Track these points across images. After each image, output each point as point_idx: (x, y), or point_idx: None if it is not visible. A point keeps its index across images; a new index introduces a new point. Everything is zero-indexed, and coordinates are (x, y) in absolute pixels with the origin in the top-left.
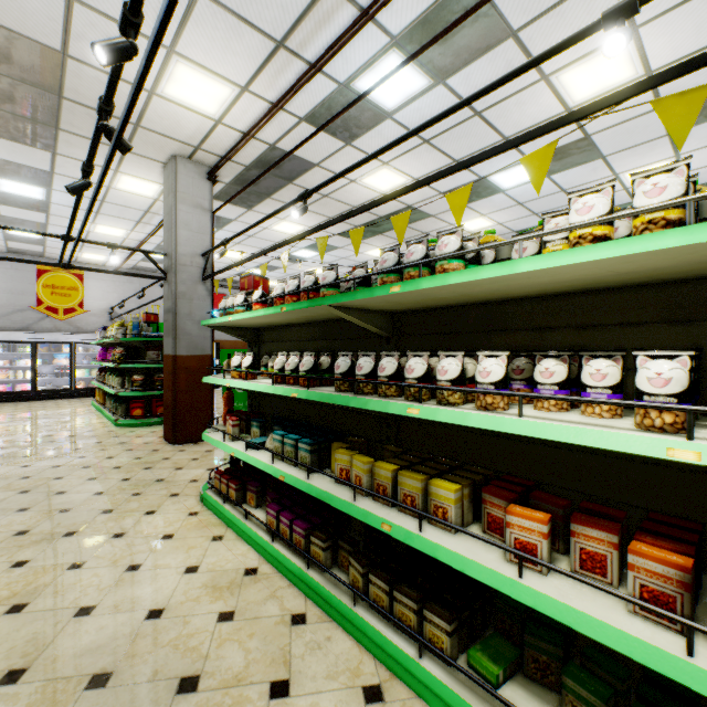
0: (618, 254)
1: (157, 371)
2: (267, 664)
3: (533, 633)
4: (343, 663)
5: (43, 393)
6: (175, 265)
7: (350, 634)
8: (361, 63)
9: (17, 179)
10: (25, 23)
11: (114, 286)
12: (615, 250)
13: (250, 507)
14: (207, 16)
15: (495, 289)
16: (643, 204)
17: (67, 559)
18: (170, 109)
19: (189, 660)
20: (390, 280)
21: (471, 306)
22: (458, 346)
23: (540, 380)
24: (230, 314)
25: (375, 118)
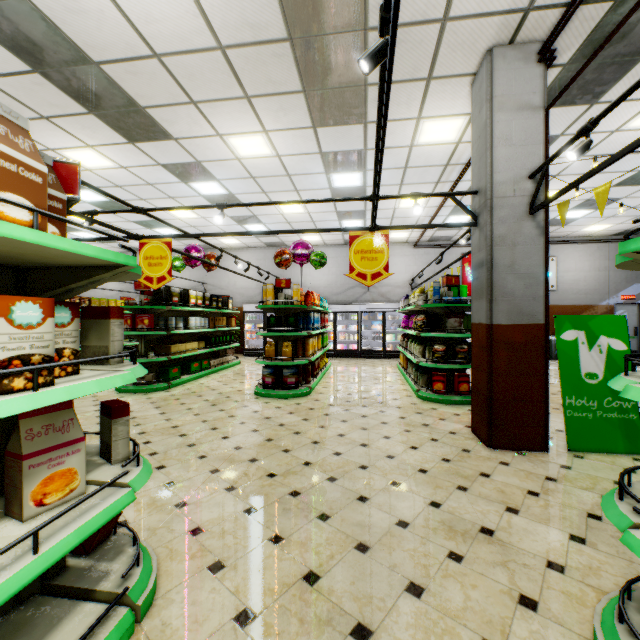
0: None
1: (457, 341)
2: None
3: None
4: None
5: (364, 353)
6: (489, 201)
7: None
8: None
9: (342, 170)
10: None
11: (413, 260)
12: None
13: None
14: None
15: None
16: None
17: None
18: None
19: None
20: None
21: None
22: None
23: None
24: None
25: None
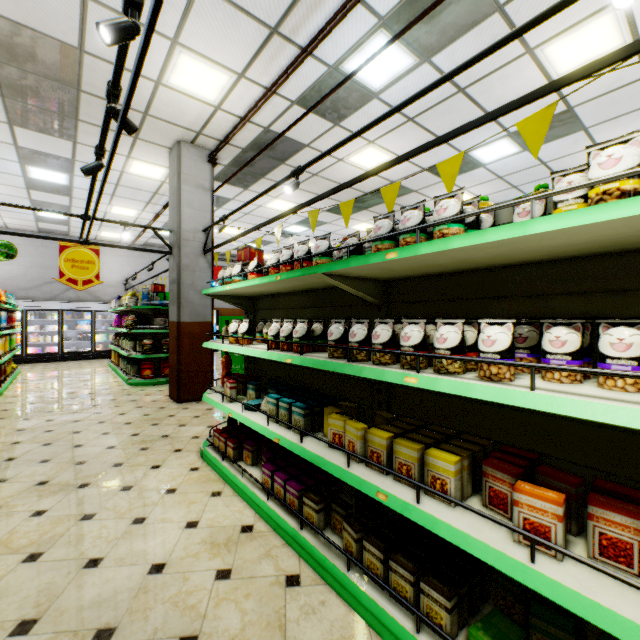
0: None
1: (164, 336)
2: (263, 627)
3: (540, 616)
4: (337, 630)
5: (68, 355)
6: (179, 240)
7: (344, 599)
8: (350, 45)
9: (44, 167)
10: (47, 23)
11: (128, 261)
12: None
13: (246, 465)
14: (206, 6)
15: (497, 254)
16: None
17: (80, 510)
18: (175, 98)
19: (188, 618)
20: (384, 247)
21: (465, 273)
22: (452, 313)
23: (550, 349)
24: (228, 283)
25: (362, 99)
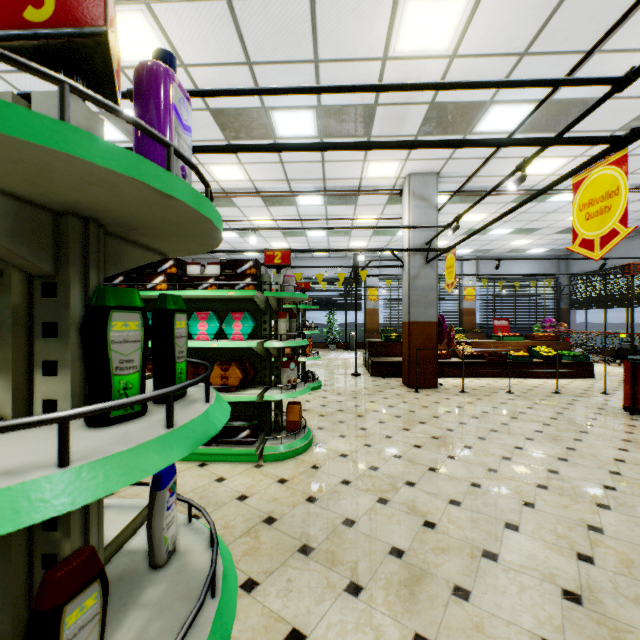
0: None
1: None
2: None
3: None
4: None
5: None
6: None
7: None
8: None
9: None
10: None
11: None
12: None
13: None
14: None
15: None
16: None
17: None
18: None
19: None
20: None
21: None
22: None
23: None
24: None
25: None
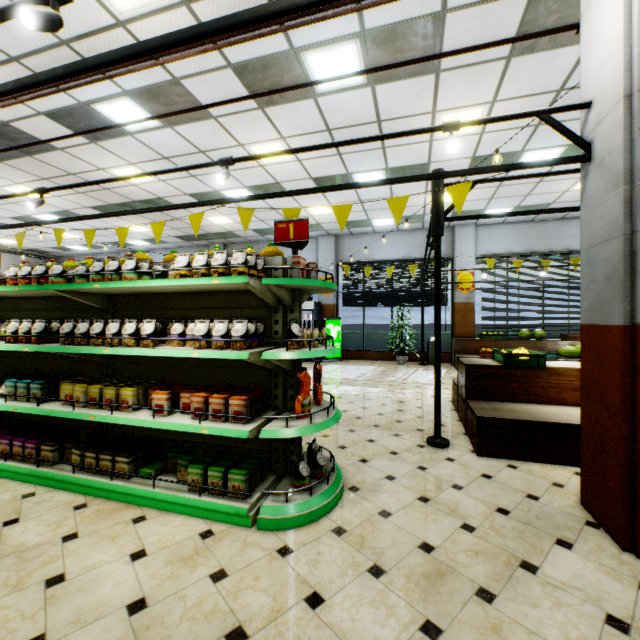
0: (180, 284)
1: None
2: (2, 517)
3: (172, 451)
4: (62, 502)
5: None
6: None
7: (70, 491)
8: (100, 96)
9: None
10: None
11: None
12: (179, 282)
13: None
14: None
15: (155, 289)
16: (194, 265)
17: None
18: None
19: None
20: (98, 278)
21: (155, 294)
22: (149, 316)
23: (172, 333)
24: None
25: (117, 132)
